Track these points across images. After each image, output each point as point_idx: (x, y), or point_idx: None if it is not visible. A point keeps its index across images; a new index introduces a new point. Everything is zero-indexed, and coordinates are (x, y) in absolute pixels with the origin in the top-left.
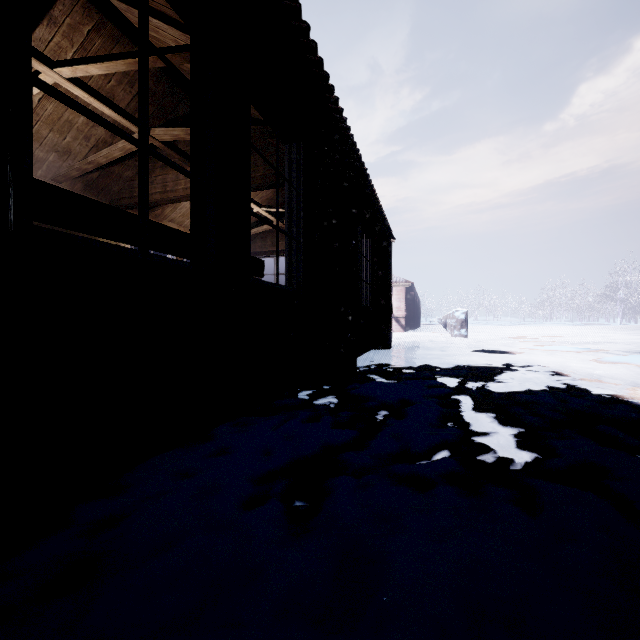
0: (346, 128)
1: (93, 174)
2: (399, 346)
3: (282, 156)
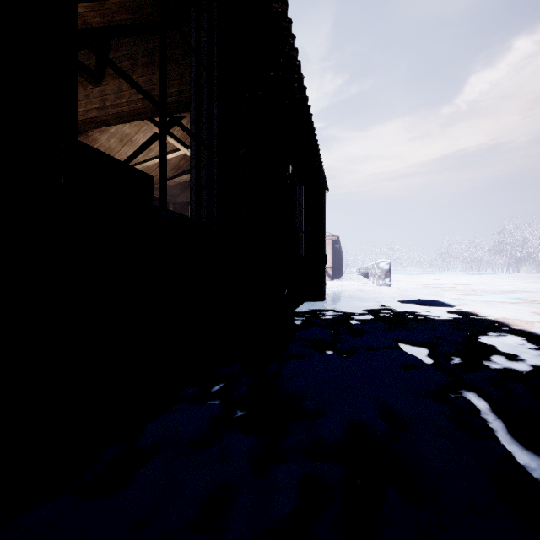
0: (282, 7)
1: None
2: (332, 296)
3: None
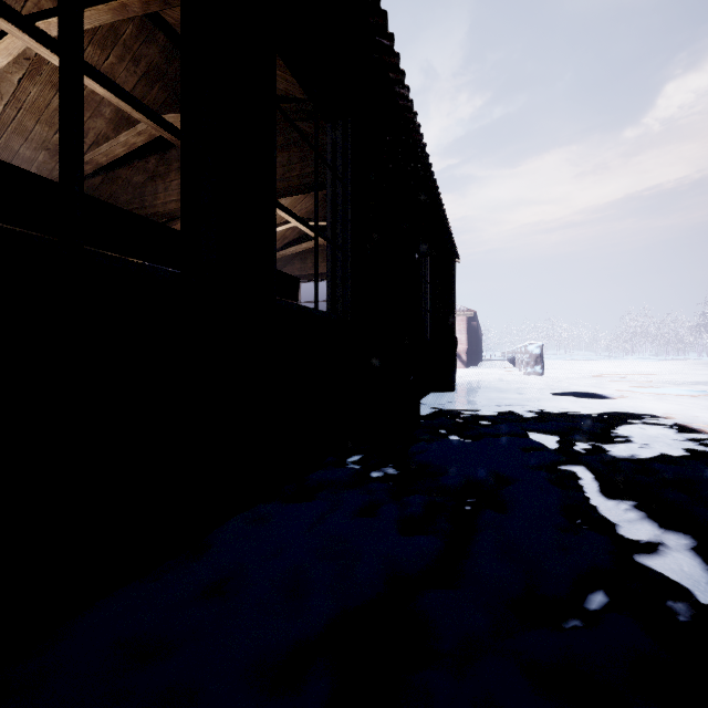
0: (408, 104)
1: (95, 179)
2: (464, 387)
3: (324, 149)
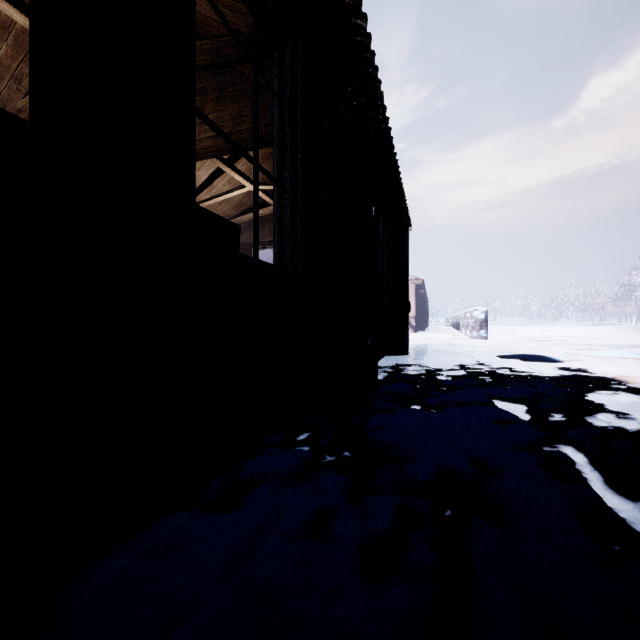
0: (365, 40)
1: None
2: (416, 350)
3: None
